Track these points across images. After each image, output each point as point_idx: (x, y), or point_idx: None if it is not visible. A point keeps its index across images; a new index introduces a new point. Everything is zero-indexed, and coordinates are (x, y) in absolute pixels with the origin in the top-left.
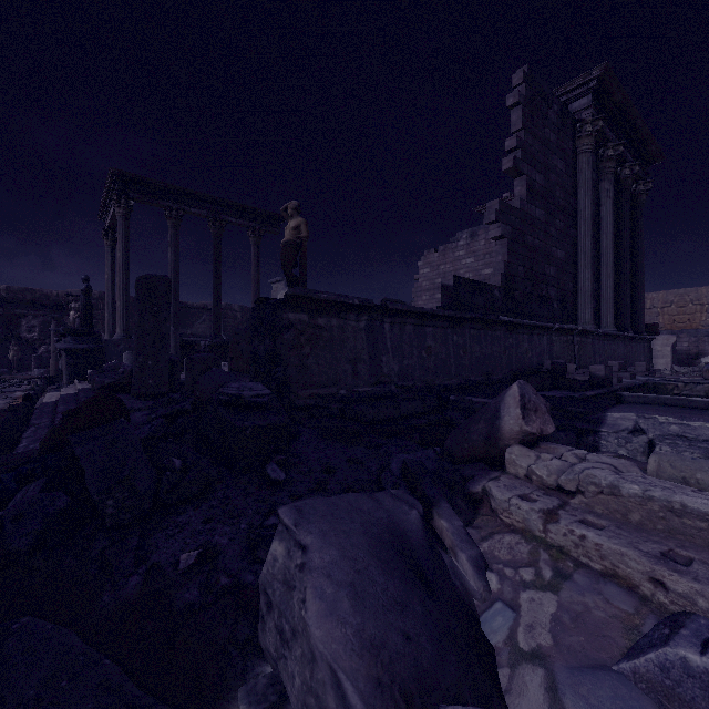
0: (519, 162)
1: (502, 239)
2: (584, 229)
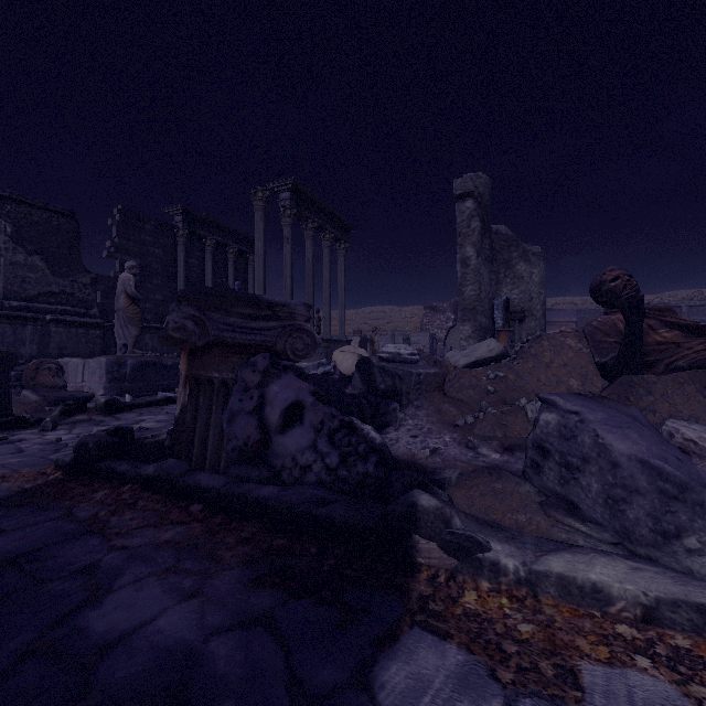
0: (113, 254)
1: (99, 292)
2: (180, 284)
